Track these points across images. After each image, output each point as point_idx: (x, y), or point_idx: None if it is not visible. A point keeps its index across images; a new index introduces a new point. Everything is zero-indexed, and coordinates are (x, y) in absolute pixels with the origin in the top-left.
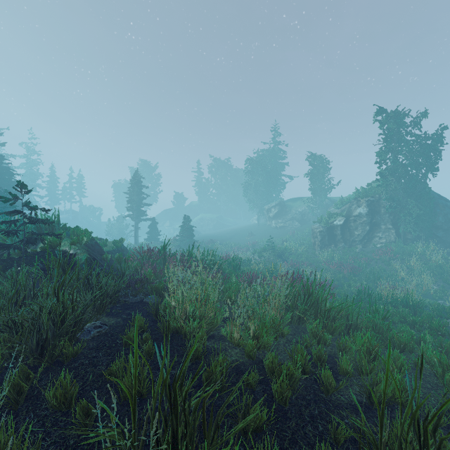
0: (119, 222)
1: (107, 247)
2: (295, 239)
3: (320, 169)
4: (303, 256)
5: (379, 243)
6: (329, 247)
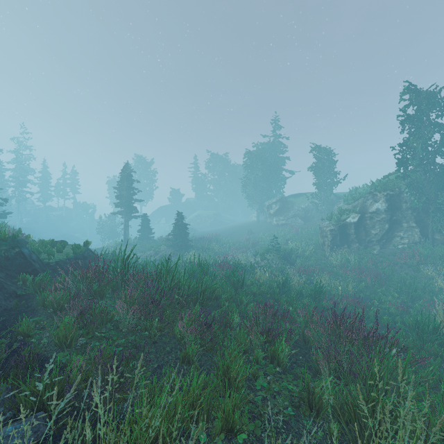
0: (111, 219)
1: (62, 253)
2: (300, 238)
3: (326, 162)
4: (312, 258)
5: (400, 244)
6: (341, 248)
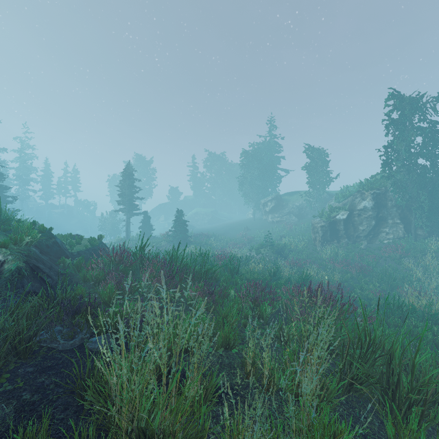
0: (112, 216)
1: (80, 245)
2: (293, 234)
3: (319, 162)
4: (304, 253)
5: (386, 239)
6: (331, 243)
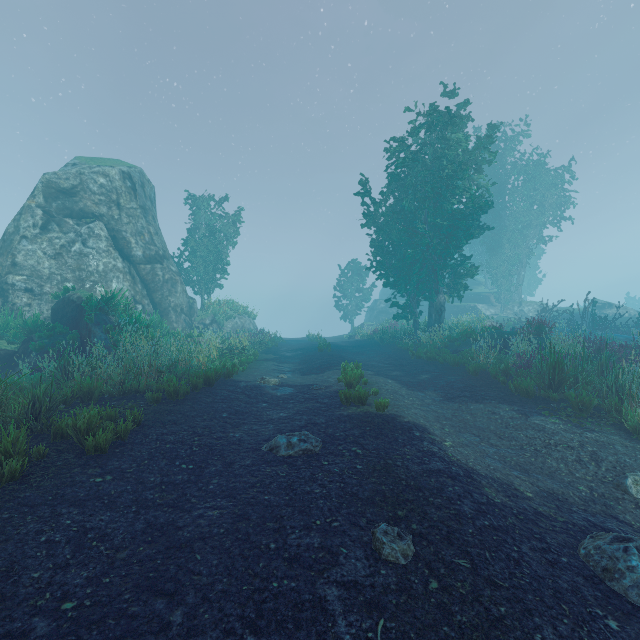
0: None
1: None
2: None
3: None
4: None
5: None
6: None
